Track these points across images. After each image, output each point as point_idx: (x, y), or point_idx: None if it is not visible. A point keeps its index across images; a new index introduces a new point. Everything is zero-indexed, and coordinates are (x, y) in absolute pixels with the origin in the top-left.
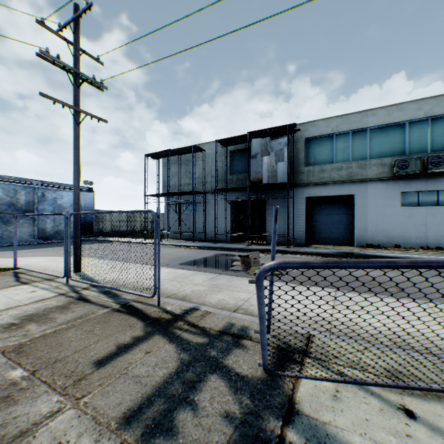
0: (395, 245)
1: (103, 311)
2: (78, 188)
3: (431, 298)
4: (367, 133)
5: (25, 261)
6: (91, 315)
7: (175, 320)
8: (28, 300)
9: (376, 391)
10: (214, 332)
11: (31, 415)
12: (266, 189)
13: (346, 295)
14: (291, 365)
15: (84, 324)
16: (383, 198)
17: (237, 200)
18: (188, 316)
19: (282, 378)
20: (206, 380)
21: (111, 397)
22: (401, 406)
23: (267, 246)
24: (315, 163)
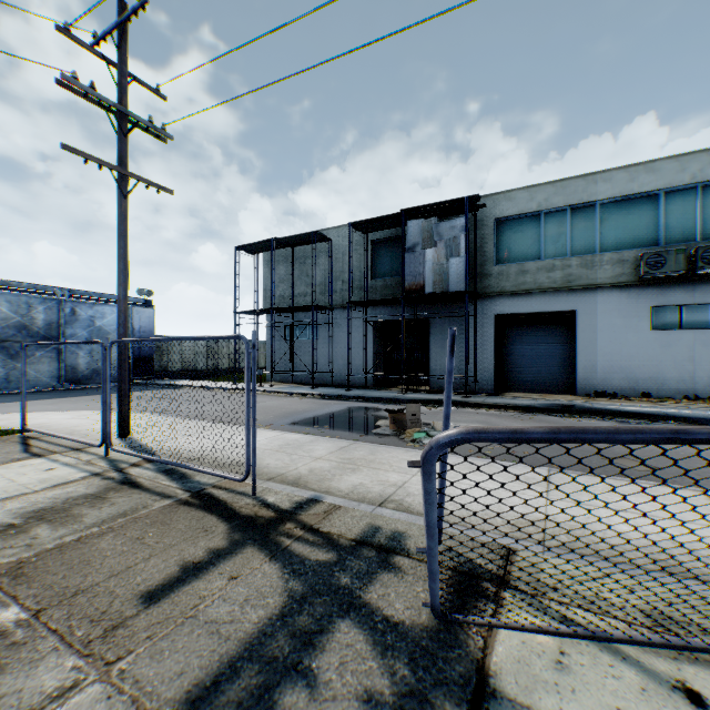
0: (643, 394)
1: (162, 504)
2: (125, 300)
3: (709, 483)
4: (596, 210)
5: (41, 418)
6: (142, 510)
7: (281, 520)
8: (40, 485)
9: (631, 654)
10: (347, 542)
11: (26, 694)
12: (431, 302)
13: (567, 477)
14: (478, 603)
15: (130, 526)
16: (623, 315)
17: (384, 319)
18: (302, 513)
19: (465, 627)
20: (332, 630)
21: (166, 662)
22: (678, 683)
23: (432, 395)
24: (510, 259)
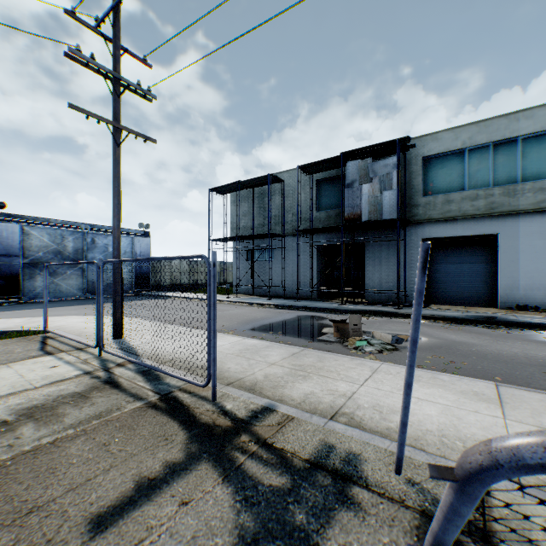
0: None
1: (133, 406)
2: (118, 228)
3: None
4: (517, 145)
5: (62, 321)
6: (115, 412)
7: (237, 430)
8: (41, 381)
9: None
10: (300, 463)
11: None
12: (366, 229)
13: (518, 394)
14: None
15: (100, 429)
16: (545, 237)
17: (326, 244)
18: (257, 424)
19: None
20: None
21: None
22: None
23: (368, 306)
24: (436, 191)
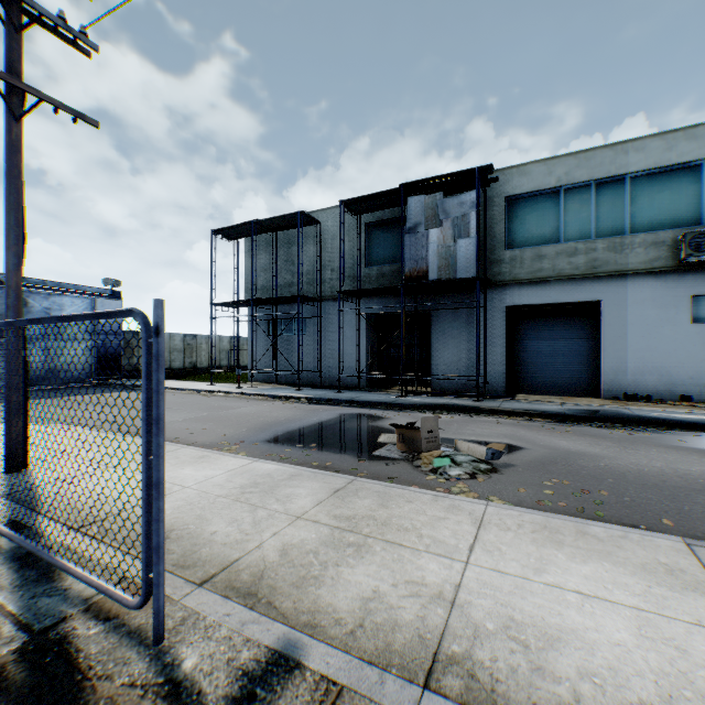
0: (682, 397)
1: None
2: (17, 270)
3: None
4: (625, 185)
5: None
6: None
7: None
8: None
9: None
10: None
11: None
12: (433, 293)
13: None
14: None
15: None
16: (658, 306)
17: (379, 312)
18: None
19: None
20: None
21: None
22: None
23: (437, 398)
24: (524, 243)
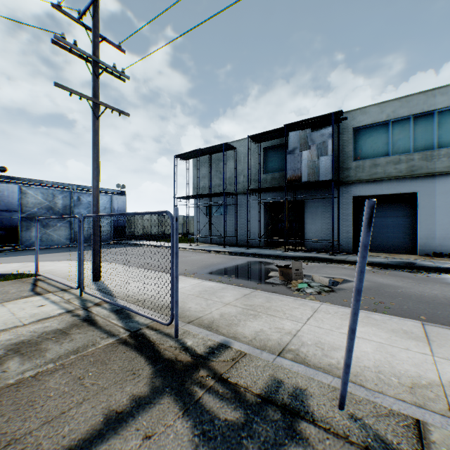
0: None
1: (106, 342)
2: (97, 188)
3: None
4: (434, 117)
5: (51, 265)
6: (90, 347)
7: (196, 365)
8: (29, 319)
9: None
10: (252, 398)
11: None
12: (305, 189)
13: (442, 332)
14: None
15: (76, 364)
16: None
17: (272, 201)
18: (214, 360)
19: None
20: None
21: None
22: None
23: (307, 253)
24: (365, 156)
